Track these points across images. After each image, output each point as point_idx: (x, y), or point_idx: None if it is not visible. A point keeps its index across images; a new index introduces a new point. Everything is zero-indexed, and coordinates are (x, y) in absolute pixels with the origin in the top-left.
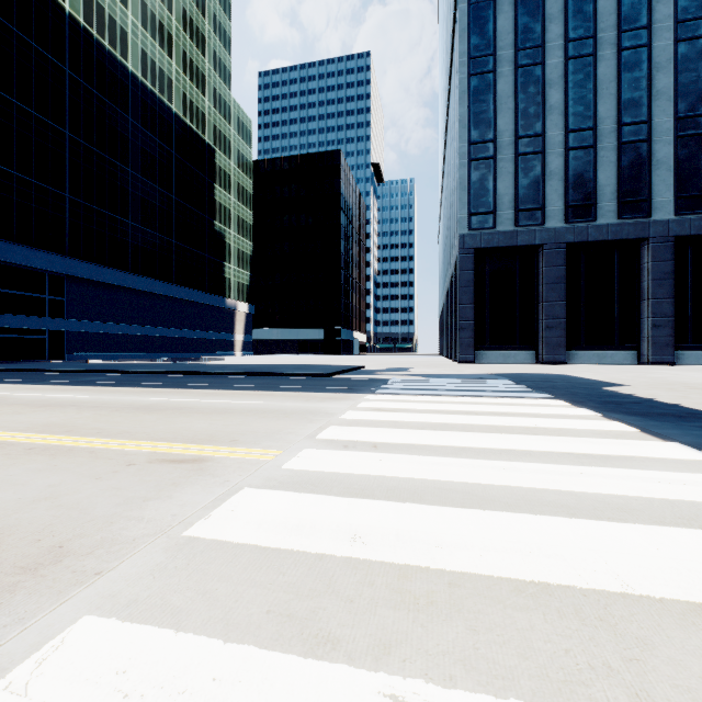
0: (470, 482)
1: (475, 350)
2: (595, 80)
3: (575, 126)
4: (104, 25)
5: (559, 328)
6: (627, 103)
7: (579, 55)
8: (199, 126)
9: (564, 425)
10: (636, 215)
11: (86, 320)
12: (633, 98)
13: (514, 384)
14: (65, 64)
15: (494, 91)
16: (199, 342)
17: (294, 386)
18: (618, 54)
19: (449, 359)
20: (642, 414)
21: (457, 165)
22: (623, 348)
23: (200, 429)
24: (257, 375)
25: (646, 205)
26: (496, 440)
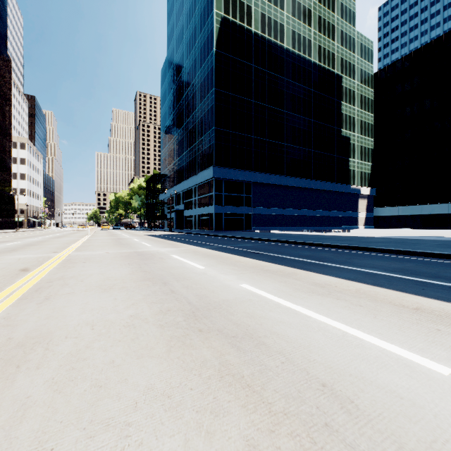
0: None
1: None
2: None
3: None
4: (271, 28)
5: None
6: None
7: None
8: (329, 64)
9: None
10: None
11: (261, 207)
12: None
13: None
14: (252, 62)
15: None
16: (329, 219)
17: None
18: None
19: None
20: None
21: None
22: None
23: None
24: (386, 252)
25: None
26: None
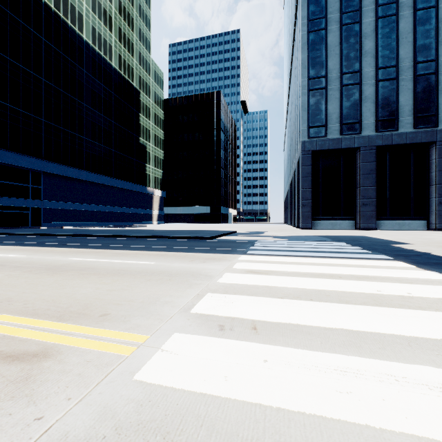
0: (424, 436)
1: (312, 220)
2: (397, 32)
3: (383, 65)
4: (67, 10)
5: (372, 205)
6: (421, 47)
7: (386, 15)
8: (129, 76)
9: (437, 293)
10: (427, 126)
11: (55, 201)
12: (425, 43)
13: (351, 246)
14: (41, 34)
15: (325, 42)
16: (129, 215)
17: (185, 247)
18: (414, 13)
19: (292, 226)
20: (423, 263)
21: (300, 94)
22: (417, 219)
23: (81, 296)
24: (161, 238)
25: (434, 119)
26: (387, 318)
